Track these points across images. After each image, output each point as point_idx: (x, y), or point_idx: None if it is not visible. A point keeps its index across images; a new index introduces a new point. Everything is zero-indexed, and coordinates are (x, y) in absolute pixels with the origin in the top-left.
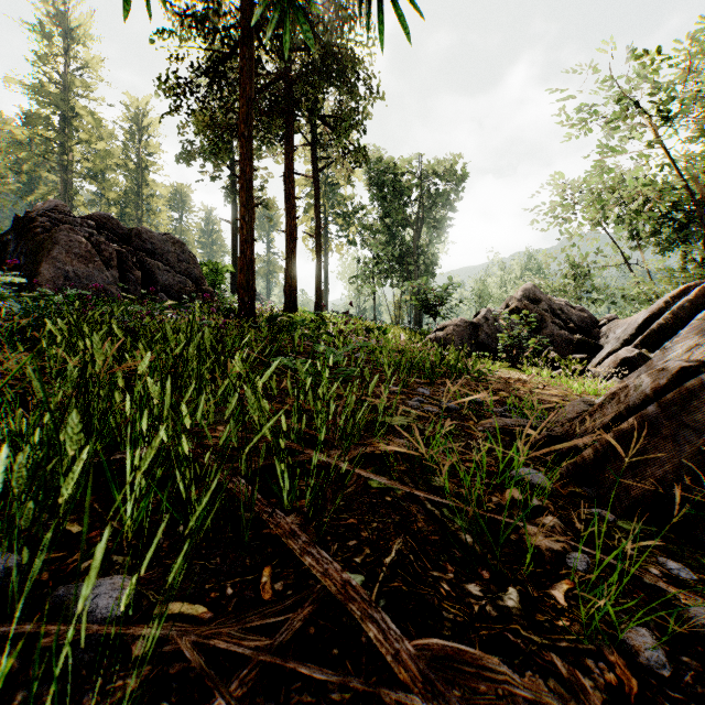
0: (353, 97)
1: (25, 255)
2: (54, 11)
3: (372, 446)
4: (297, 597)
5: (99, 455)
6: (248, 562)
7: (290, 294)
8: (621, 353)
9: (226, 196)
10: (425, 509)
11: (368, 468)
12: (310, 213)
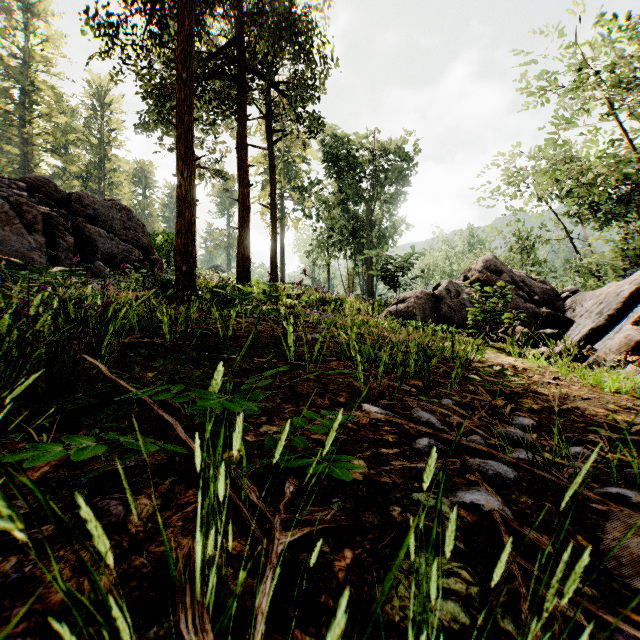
0: (308, 64)
1: None
2: None
3: None
4: None
5: None
6: None
7: (243, 264)
8: (630, 333)
9: None
10: None
11: None
12: (267, 188)
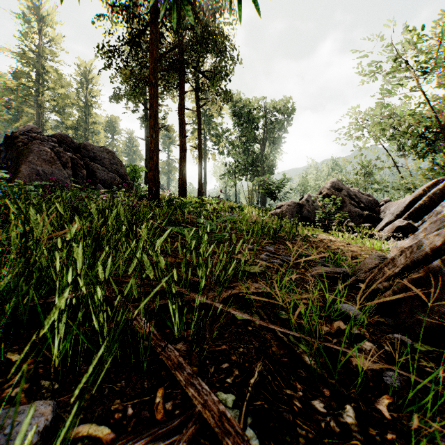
0: (222, 59)
1: (11, 159)
2: (32, 5)
3: (238, 289)
4: (183, 417)
5: (43, 297)
6: (146, 384)
7: (182, 185)
8: (396, 223)
9: (141, 123)
10: (277, 336)
11: (235, 305)
12: (194, 134)
